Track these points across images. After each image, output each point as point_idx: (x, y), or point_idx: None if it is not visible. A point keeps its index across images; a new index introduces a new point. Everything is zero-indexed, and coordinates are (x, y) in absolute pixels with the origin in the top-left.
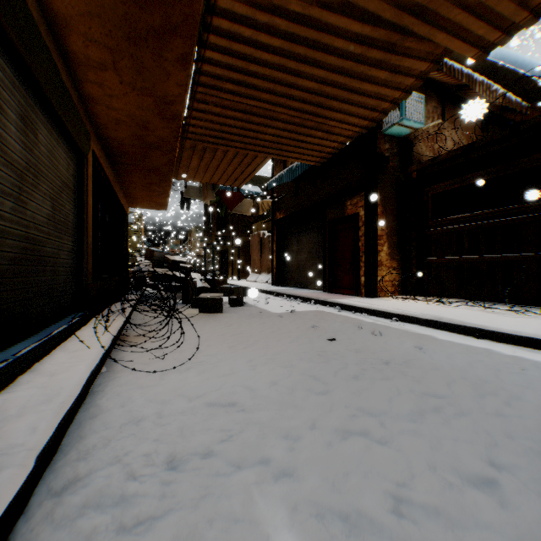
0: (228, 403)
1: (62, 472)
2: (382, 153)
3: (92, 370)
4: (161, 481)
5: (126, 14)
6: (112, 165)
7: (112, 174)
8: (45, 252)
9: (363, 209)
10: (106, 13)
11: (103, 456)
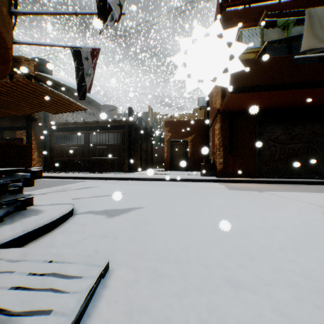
0: None
1: None
2: (35, 116)
3: None
4: None
5: None
6: None
7: None
8: None
9: (26, 136)
10: None
11: None
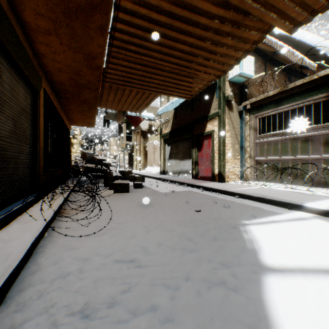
0: (129, 260)
1: (1, 323)
2: (228, 93)
3: (36, 237)
4: (76, 328)
5: None
6: (58, 98)
7: (58, 104)
8: (8, 155)
9: (216, 127)
10: None
11: (35, 306)
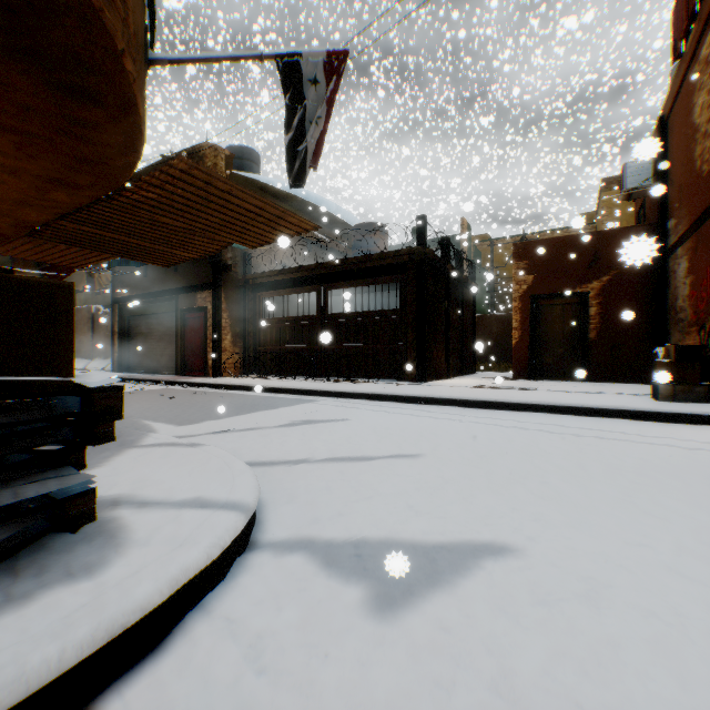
0: None
1: None
2: (226, 260)
3: None
4: None
5: (27, 198)
6: None
7: None
8: None
9: (210, 304)
10: (10, 194)
11: None
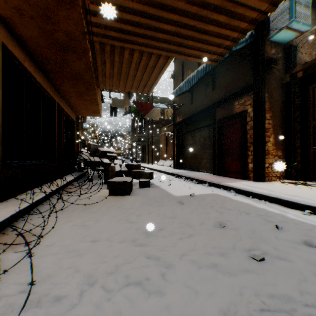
0: None
1: None
2: (268, 57)
3: None
4: None
5: None
6: (45, 74)
7: (48, 83)
8: None
9: (250, 106)
10: None
11: None
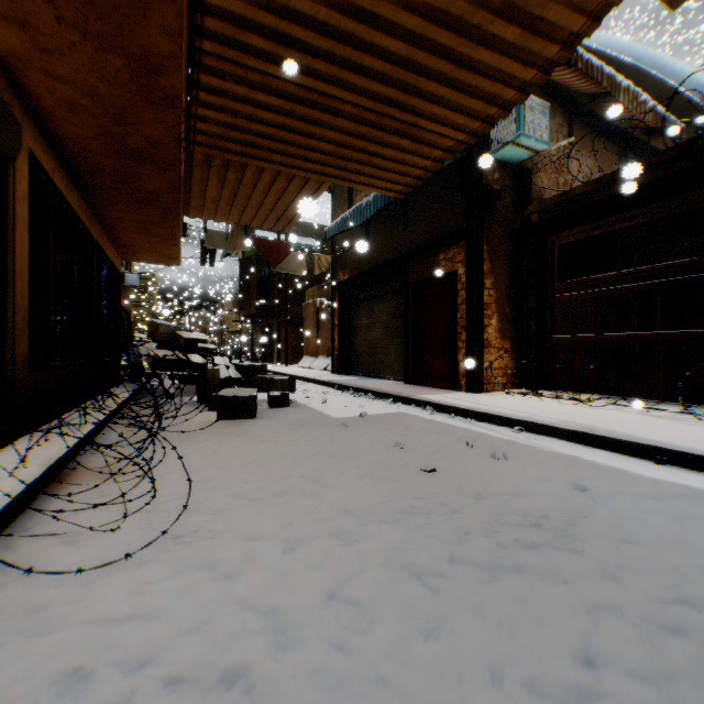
0: (219, 678)
1: None
2: (490, 185)
3: None
4: None
5: None
6: (81, 189)
7: (84, 205)
8: None
9: (462, 265)
10: None
11: None
